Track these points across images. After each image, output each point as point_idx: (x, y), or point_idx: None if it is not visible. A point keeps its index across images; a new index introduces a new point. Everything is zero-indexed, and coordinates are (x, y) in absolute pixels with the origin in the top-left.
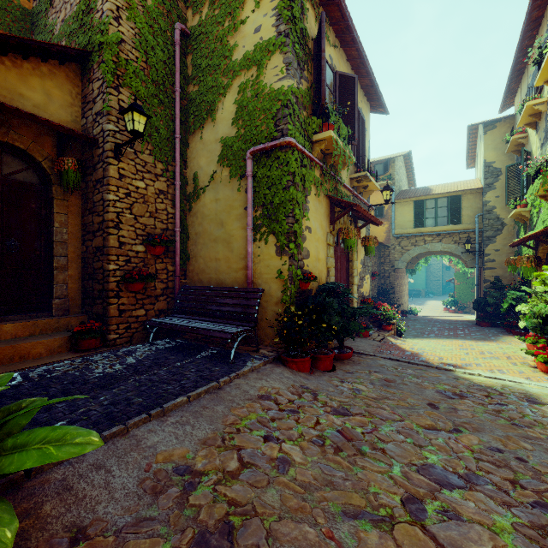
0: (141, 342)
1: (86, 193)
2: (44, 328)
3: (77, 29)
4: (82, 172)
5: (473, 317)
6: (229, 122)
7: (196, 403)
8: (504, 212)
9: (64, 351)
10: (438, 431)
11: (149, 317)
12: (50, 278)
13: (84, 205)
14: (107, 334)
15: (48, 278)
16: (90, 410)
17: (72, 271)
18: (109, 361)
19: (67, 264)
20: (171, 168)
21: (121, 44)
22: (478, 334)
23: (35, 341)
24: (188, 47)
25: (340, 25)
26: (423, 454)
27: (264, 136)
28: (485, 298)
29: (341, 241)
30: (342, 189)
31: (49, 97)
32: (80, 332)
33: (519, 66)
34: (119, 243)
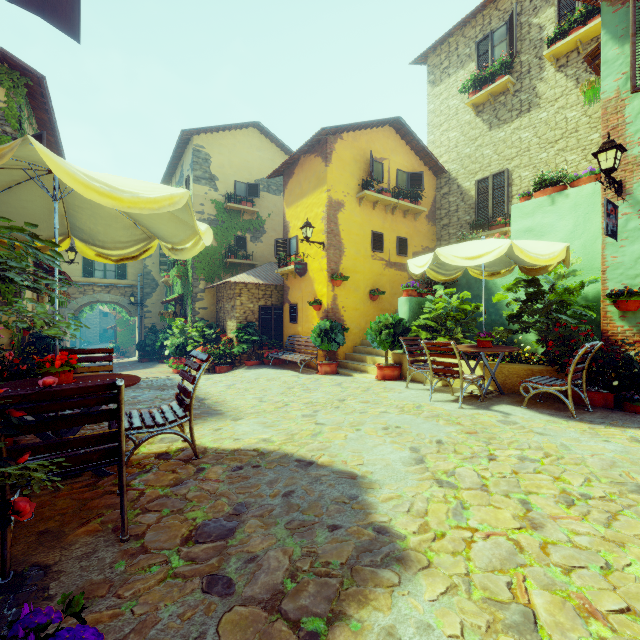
0: None
1: None
2: None
3: None
4: None
5: (136, 358)
6: None
7: None
8: (158, 276)
9: None
10: (135, 391)
11: None
12: None
13: None
14: None
15: None
16: None
17: None
18: None
19: None
20: None
21: None
22: (142, 366)
23: None
24: None
25: (46, 123)
26: (132, 394)
27: None
28: (146, 340)
29: None
30: None
31: None
32: None
33: (167, 180)
34: None
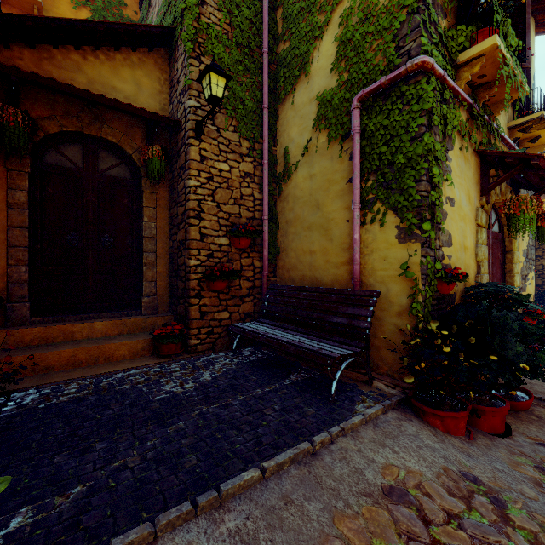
0: (225, 349)
1: (172, 184)
2: (132, 327)
3: (166, 13)
4: (166, 159)
5: None
6: (328, 70)
7: (274, 485)
8: None
9: (147, 354)
10: None
11: (233, 320)
12: (140, 275)
13: (171, 197)
14: (188, 338)
15: (139, 275)
16: (125, 467)
17: (160, 267)
18: (183, 374)
19: (155, 260)
20: (258, 146)
21: (202, 7)
22: None
23: (119, 342)
24: (278, 0)
25: None
26: None
27: (378, 70)
28: None
29: (492, 223)
30: (496, 143)
31: (139, 87)
32: (160, 335)
33: None
34: (200, 235)
